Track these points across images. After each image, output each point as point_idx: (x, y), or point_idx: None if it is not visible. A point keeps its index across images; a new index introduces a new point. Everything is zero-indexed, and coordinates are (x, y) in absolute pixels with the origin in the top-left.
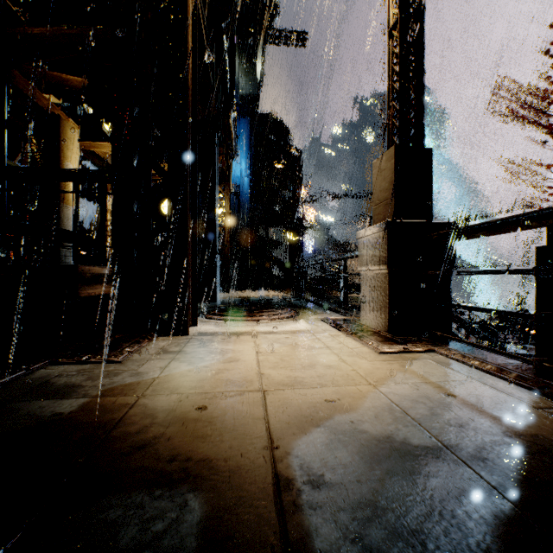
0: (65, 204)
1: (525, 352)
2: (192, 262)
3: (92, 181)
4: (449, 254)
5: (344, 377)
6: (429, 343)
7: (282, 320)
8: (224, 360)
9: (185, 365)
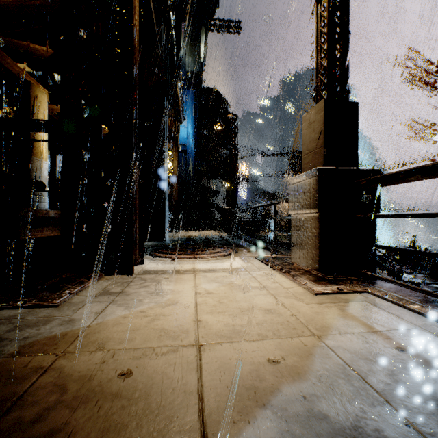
0: (35, 157)
1: (420, 281)
2: (139, 206)
3: (43, 131)
4: (375, 199)
5: (284, 324)
6: (360, 283)
7: (221, 258)
8: (162, 303)
9: (121, 310)
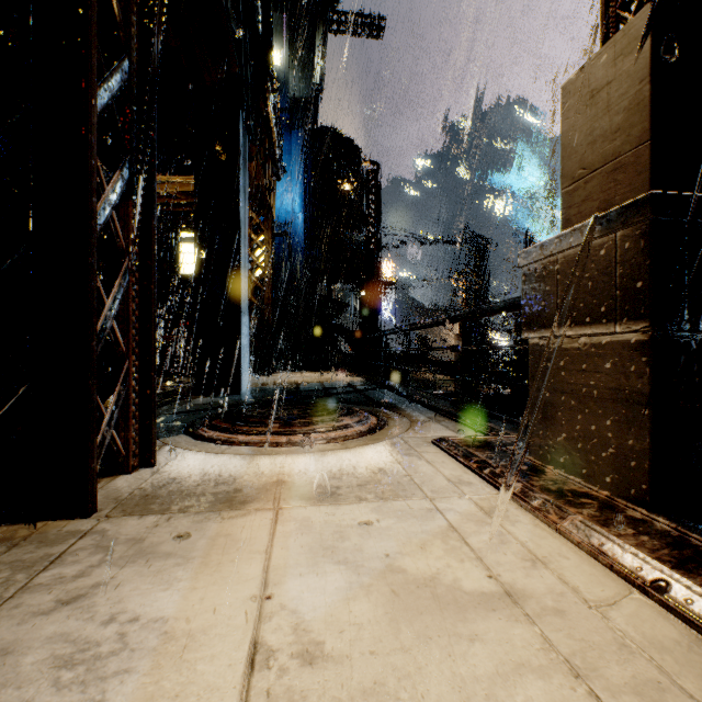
0: None
1: None
2: (140, 317)
3: None
4: None
5: None
6: None
7: (352, 445)
8: None
9: None
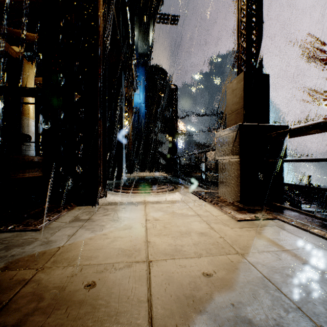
0: (25, 117)
1: (314, 210)
2: (103, 153)
3: (30, 96)
4: (282, 147)
5: (215, 245)
6: (272, 212)
7: (165, 193)
8: (120, 228)
9: (88, 233)
